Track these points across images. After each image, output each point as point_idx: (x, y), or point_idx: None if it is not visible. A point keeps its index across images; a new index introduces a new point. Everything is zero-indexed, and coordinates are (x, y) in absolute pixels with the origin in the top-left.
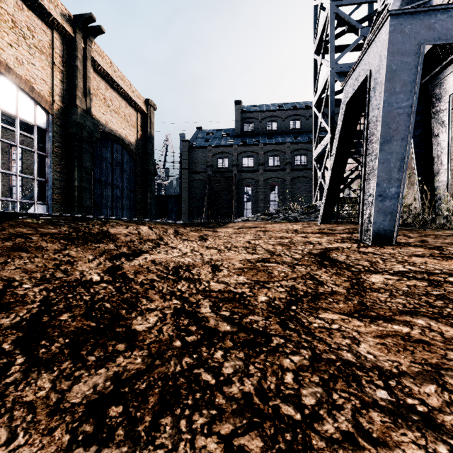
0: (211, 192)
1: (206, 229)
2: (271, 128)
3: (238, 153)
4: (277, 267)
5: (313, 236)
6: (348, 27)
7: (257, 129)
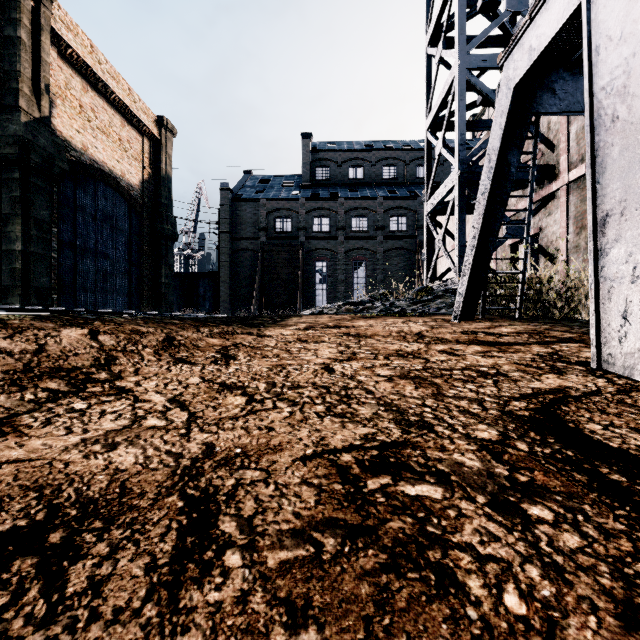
0: (265, 268)
1: (244, 330)
2: (355, 176)
3: (306, 211)
4: (452, 514)
5: (470, 351)
6: (483, 3)
7: (335, 177)
